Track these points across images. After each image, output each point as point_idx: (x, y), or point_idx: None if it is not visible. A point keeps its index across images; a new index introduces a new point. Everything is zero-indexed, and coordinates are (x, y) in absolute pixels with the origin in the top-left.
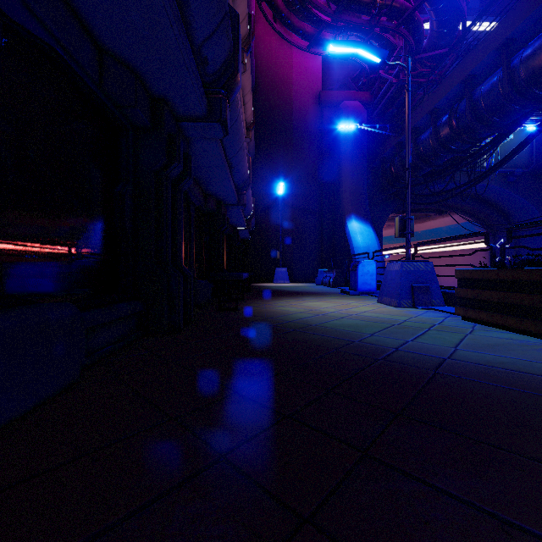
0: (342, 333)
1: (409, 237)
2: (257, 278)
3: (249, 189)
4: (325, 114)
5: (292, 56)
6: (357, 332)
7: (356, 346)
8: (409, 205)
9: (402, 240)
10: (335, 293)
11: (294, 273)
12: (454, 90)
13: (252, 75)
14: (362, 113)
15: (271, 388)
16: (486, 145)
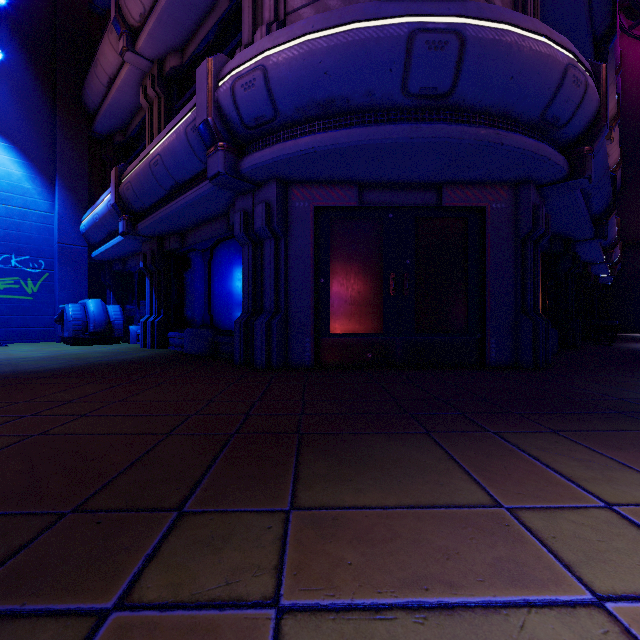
0: None
1: None
2: (624, 327)
3: (616, 246)
4: None
5: None
6: None
7: None
8: None
9: None
10: None
11: None
12: None
13: None
14: None
15: (639, 357)
16: None
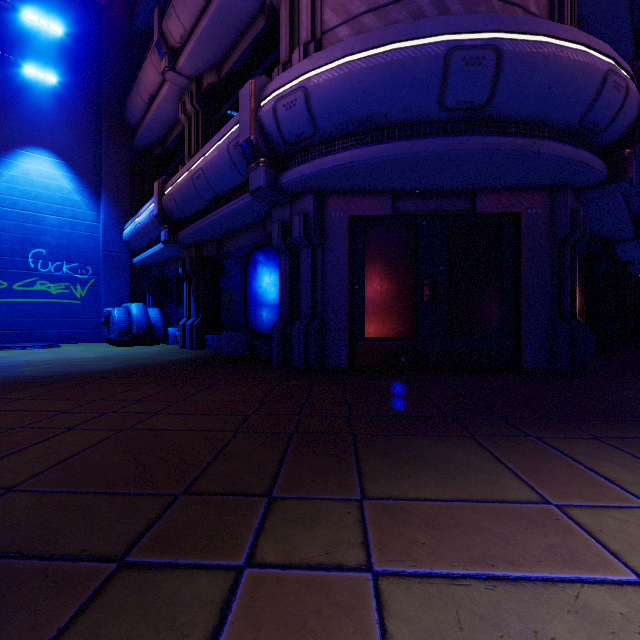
0: None
1: None
2: None
3: None
4: None
5: None
6: None
7: None
8: None
9: None
10: None
11: None
12: None
13: None
14: None
15: None
16: None
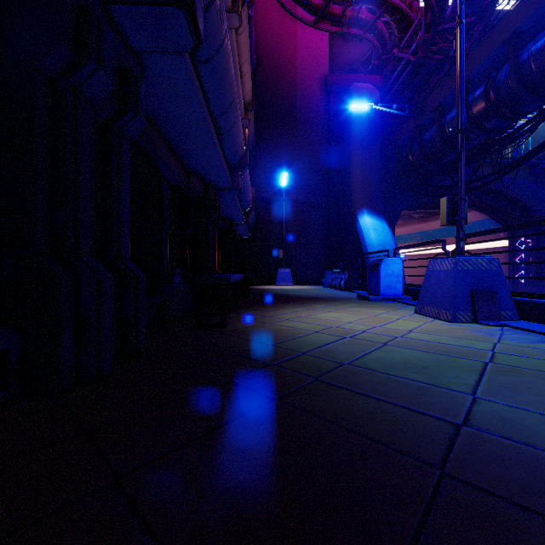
0: (411, 389)
1: (462, 224)
2: (258, 279)
3: (246, 170)
4: (332, 100)
5: (296, 34)
6: (439, 386)
7: (479, 452)
8: (462, 180)
9: (411, 239)
10: (351, 298)
11: (298, 274)
12: (493, 54)
13: (252, 54)
14: (375, 96)
15: None
16: (528, 122)
